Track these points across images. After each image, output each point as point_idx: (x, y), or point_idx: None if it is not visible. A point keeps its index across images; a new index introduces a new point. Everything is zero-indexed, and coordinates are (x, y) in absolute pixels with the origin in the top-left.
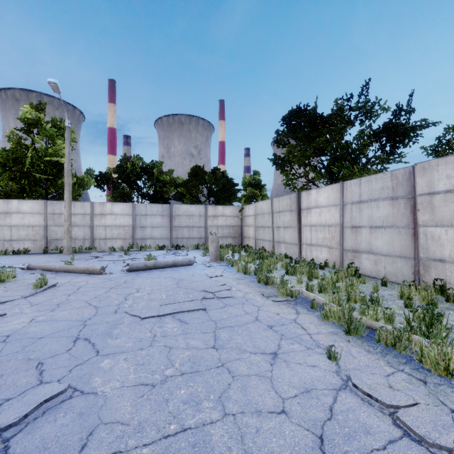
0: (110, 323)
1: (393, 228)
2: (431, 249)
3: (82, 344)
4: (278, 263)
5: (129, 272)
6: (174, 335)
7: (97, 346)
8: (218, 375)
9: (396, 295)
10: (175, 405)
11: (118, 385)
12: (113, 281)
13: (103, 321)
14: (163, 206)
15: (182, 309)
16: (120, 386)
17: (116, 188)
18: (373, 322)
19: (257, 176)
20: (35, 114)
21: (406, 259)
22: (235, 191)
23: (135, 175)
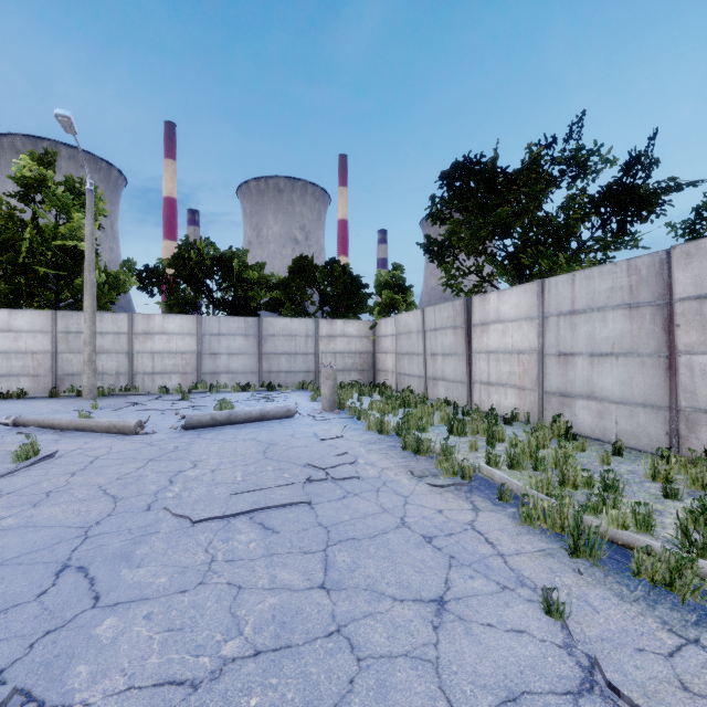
0: (133, 533)
1: (631, 357)
2: (701, 393)
3: (71, 580)
4: (434, 414)
5: (185, 431)
6: (248, 558)
7: (98, 585)
8: (328, 657)
9: (643, 473)
10: None
11: (121, 685)
12: (154, 448)
13: (121, 528)
14: (247, 320)
15: (269, 503)
16: (124, 689)
17: (173, 291)
18: (618, 531)
19: (398, 272)
20: (38, 170)
21: (655, 410)
22: (364, 296)
23: (202, 271)
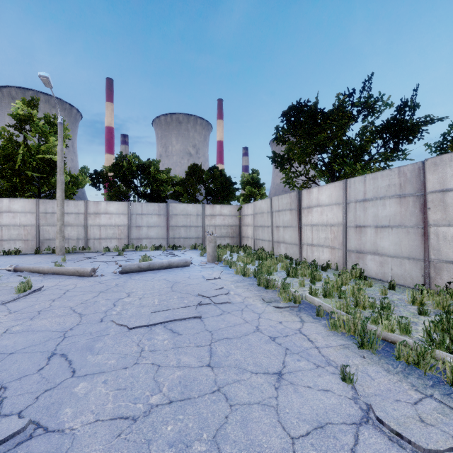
0: (93, 335)
1: (400, 228)
2: (443, 250)
3: (57, 361)
4: (278, 264)
5: (122, 274)
6: (164, 349)
7: (74, 364)
8: (213, 404)
9: (407, 300)
10: (159, 449)
11: (92, 419)
12: (103, 285)
13: (85, 332)
14: (159, 205)
15: (175, 317)
16: (93, 421)
17: (112, 187)
18: (388, 333)
19: (255, 174)
20: (28, 110)
21: (415, 261)
22: (234, 190)
23: (131, 174)
